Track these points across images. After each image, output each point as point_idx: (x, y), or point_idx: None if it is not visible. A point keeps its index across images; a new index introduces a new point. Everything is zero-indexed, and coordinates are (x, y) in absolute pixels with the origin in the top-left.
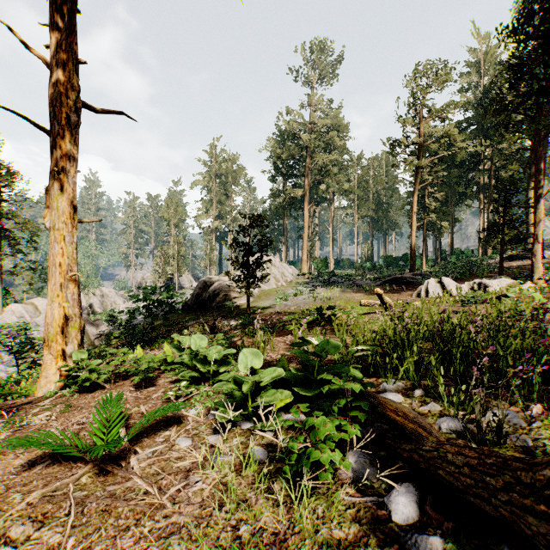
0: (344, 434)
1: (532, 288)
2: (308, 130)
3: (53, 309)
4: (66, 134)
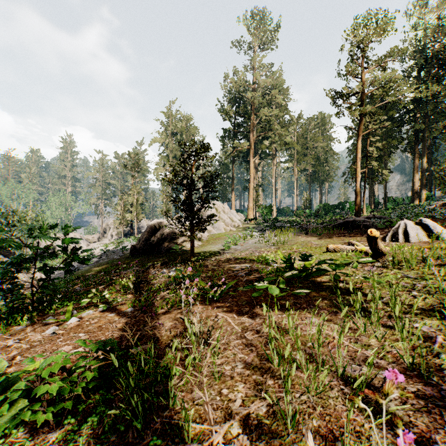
0: None
1: None
2: (254, 89)
3: None
4: None
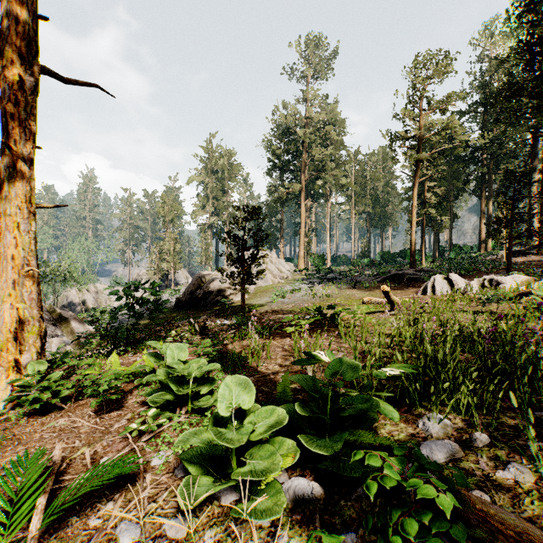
0: None
1: None
2: (305, 124)
3: (4, 311)
4: (20, 100)
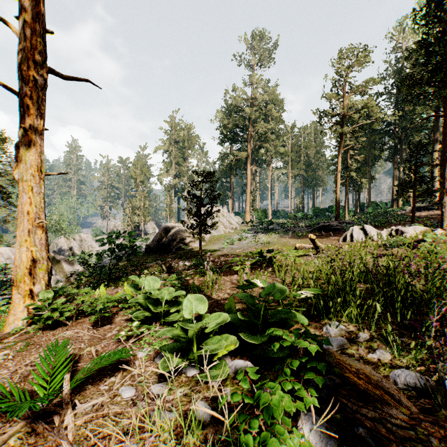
0: (299, 403)
1: (442, 234)
2: (251, 104)
3: (22, 253)
4: (34, 95)
